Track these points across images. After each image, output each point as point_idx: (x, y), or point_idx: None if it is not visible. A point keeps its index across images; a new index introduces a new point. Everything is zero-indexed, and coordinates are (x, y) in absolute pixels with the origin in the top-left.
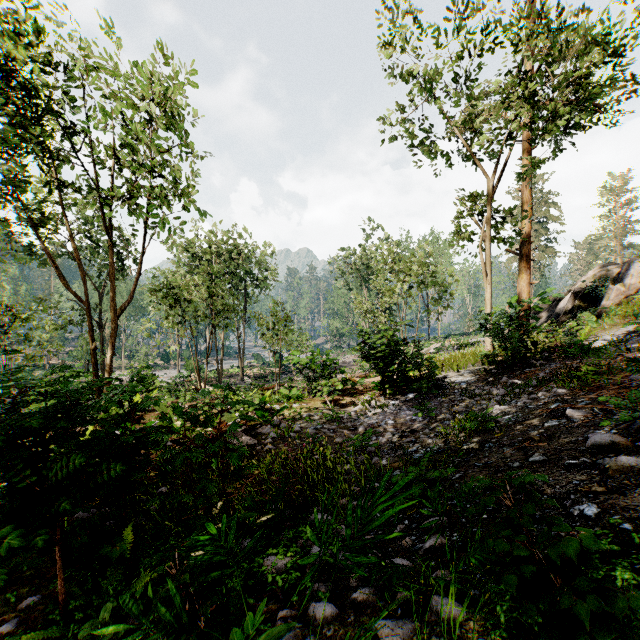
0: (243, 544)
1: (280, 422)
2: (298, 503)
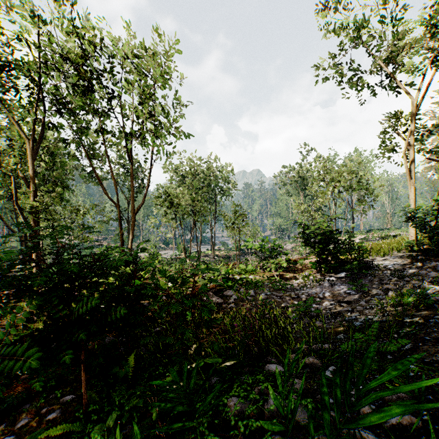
0: (211, 381)
1: (239, 288)
2: (255, 353)
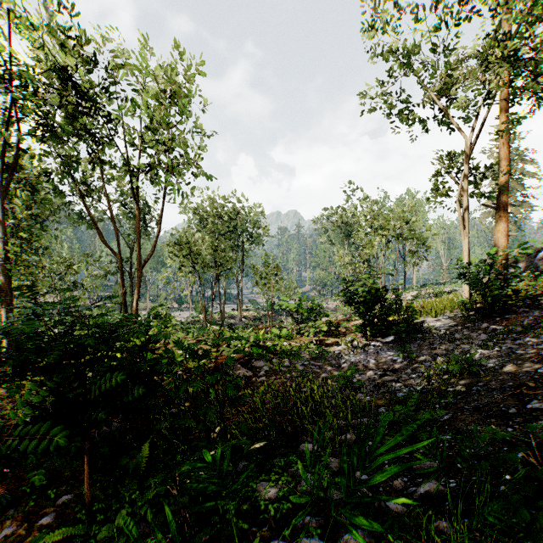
0: (239, 466)
1: (272, 357)
2: (288, 432)
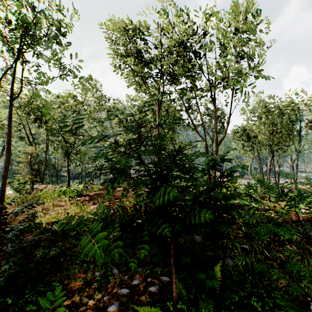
0: None
1: None
2: None
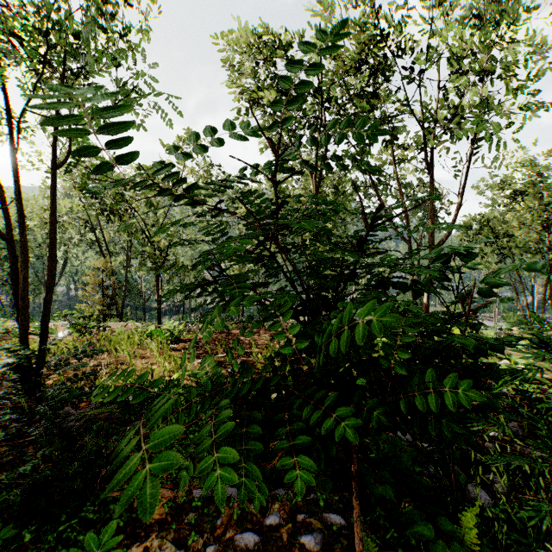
0: None
1: None
2: None
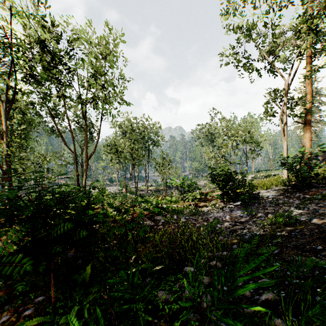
0: (146, 281)
1: (166, 214)
2: (177, 260)
